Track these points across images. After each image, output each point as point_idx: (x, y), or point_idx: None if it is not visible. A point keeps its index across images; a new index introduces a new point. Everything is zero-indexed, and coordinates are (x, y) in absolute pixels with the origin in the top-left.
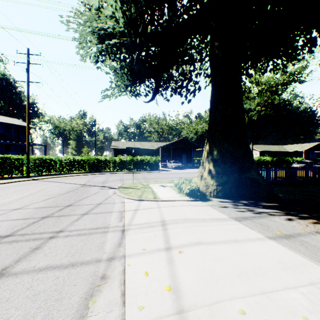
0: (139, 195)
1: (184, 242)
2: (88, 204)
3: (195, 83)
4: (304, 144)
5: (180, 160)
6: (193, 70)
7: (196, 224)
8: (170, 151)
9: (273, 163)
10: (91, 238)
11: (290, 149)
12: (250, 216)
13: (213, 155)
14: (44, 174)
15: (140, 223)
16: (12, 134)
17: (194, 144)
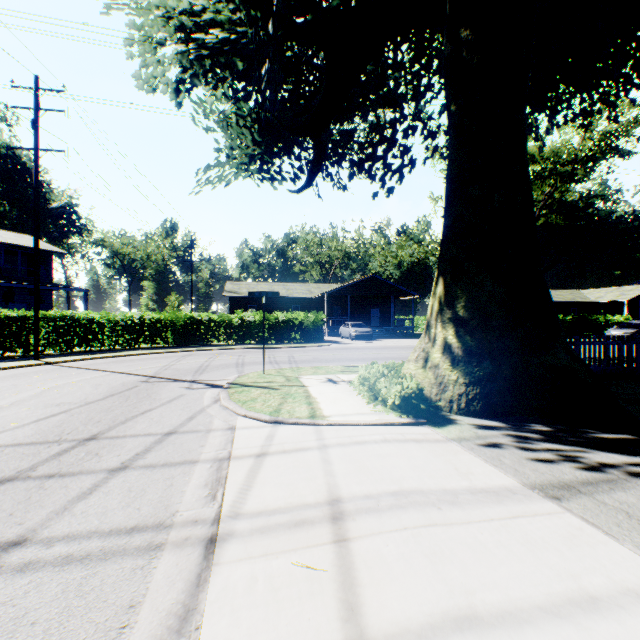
0: (274, 408)
1: (411, 616)
2: (141, 435)
3: (402, 150)
4: (627, 288)
5: (367, 321)
6: (399, 119)
7: (436, 515)
8: (347, 302)
9: (565, 326)
10: (99, 579)
11: (596, 297)
12: (580, 481)
13: (457, 308)
14: (78, 350)
15: (267, 510)
16: (17, 267)
17: (396, 287)
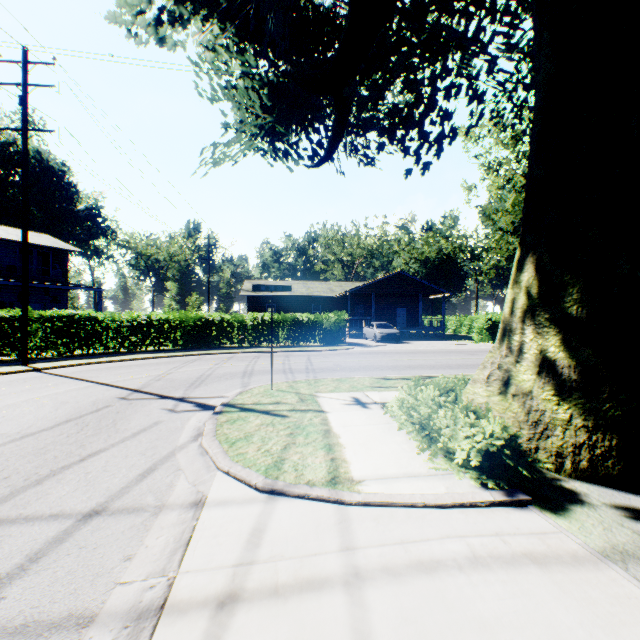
0: (274, 458)
1: None
2: (42, 518)
3: (443, 114)
4: None
5: (393, 321)
6: (441, 72)
7: None
8: (370, 301)
9: None
10: None
11: None
12: None
13: (565, 303)
14: (79, 353)
15: None
16: (33, 266)
17: (424, 284)
